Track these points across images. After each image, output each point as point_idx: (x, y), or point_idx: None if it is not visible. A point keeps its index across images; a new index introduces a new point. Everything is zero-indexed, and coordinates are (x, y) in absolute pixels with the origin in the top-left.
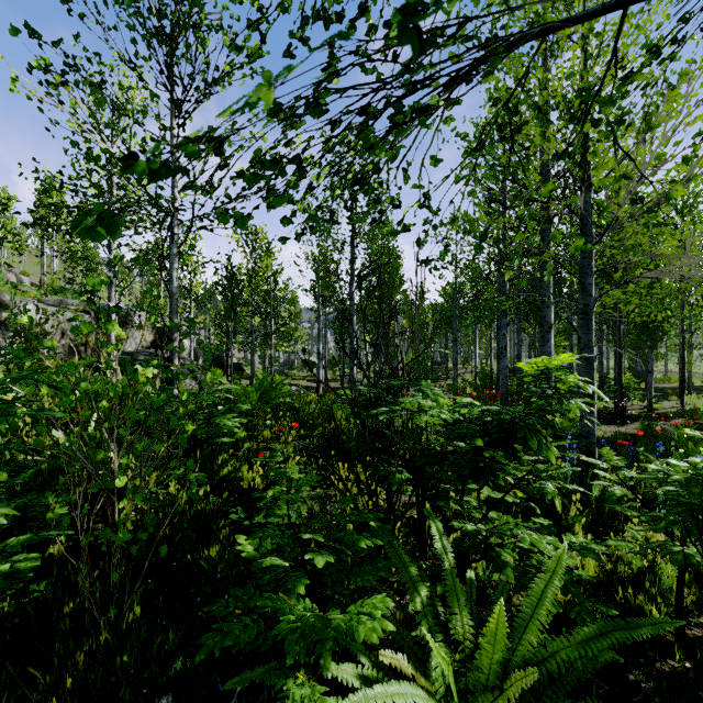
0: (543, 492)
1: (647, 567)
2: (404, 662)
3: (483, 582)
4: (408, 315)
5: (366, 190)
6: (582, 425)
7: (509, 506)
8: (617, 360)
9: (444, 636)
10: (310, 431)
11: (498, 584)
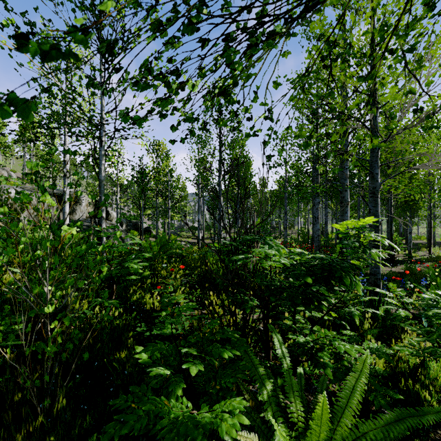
0: (352, 314)
1: (419, 363)
2: (256, 440)
3: (309, 375)
4: (255, 197)
5: (228, 99)
6: (371, 267)
7: (323, 321)
8: (389, 225)
9: (284, 419)
10: (192, 271)
11: (318, 376)
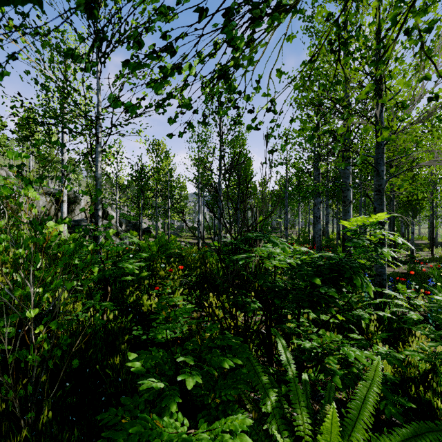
0: (361, 318)
1: (430, 369)
2: None
3: (314, 382)
4: (255, 197)
5: (228, 84)
6: (377, 267)
7: (328, 324)
8: (392, 225)
9: (289, 432)
10: (191, 271)
11: (323, 382)
